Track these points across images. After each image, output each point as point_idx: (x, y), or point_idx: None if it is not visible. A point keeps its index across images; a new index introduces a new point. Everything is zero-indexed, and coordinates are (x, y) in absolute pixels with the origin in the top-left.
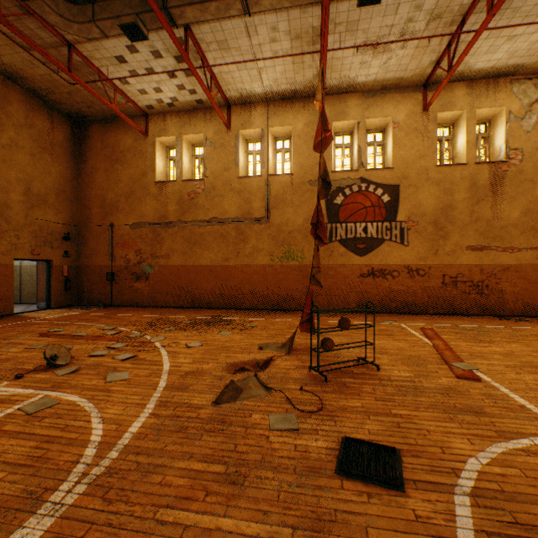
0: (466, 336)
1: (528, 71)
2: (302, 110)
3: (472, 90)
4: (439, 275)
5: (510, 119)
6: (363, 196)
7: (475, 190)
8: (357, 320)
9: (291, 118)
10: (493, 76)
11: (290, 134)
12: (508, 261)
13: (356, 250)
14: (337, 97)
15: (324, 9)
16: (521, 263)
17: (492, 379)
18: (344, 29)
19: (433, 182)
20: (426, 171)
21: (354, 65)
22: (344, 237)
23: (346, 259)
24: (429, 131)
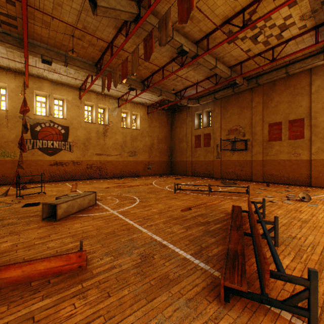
0: (87, 184)
1: (114, 97)
2: (15, 78)
3: (98, 97)
4: (86, 164)
5: (110, 111)
6: (52, 129)
7: (99, 133)
8: (47, 184)
9: (7, 80)
10: (104, 94)
11: (6, 87)
12: (109, 159)
13: (48, 153)
14: (37, 79)
15: (25, 57)
16: (113, 160)
17: (80, 191)
18: (38, 60)
19: (83, 128)
20: (81, 123)
21: (45, 71)
22: (41, 147)
23: (43, 157)
24: (82, 107)
